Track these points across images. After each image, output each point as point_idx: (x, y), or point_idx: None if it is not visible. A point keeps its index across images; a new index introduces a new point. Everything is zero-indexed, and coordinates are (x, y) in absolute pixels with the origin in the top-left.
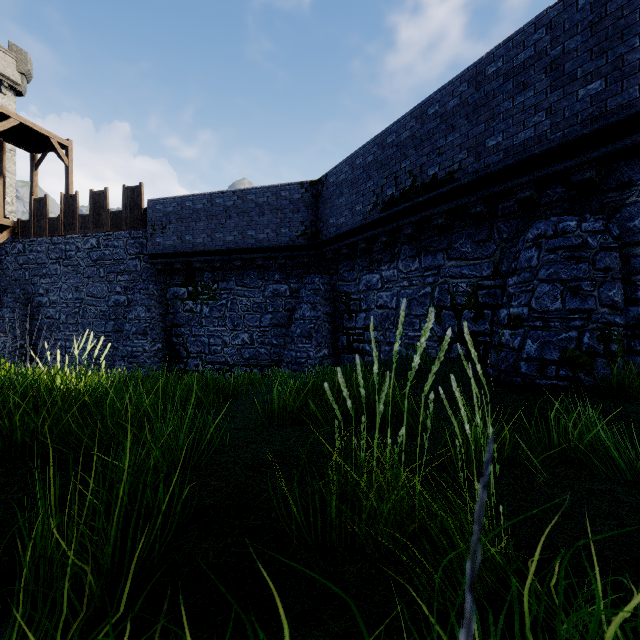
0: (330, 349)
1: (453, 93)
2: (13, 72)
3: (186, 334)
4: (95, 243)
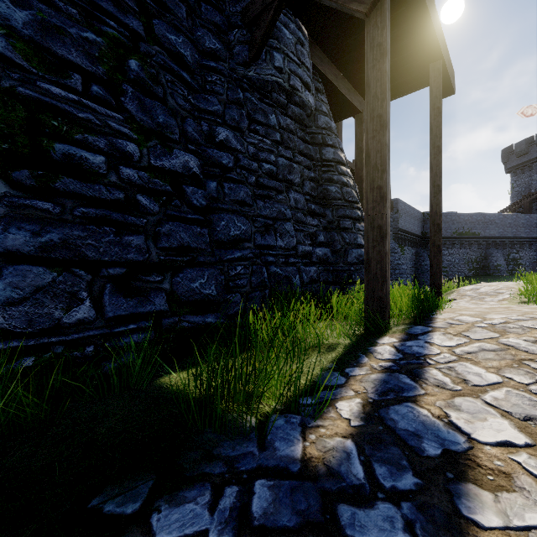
0: None
1: (478, 217)
2: None
3: None
4: None
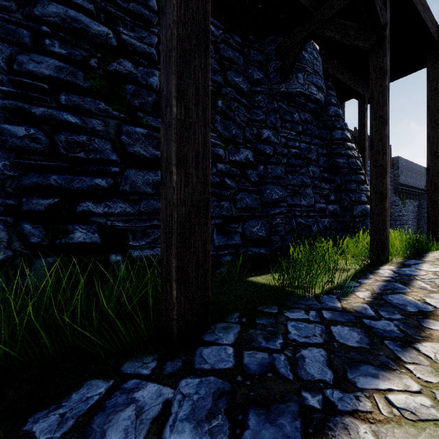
0: None
1: None
2: None
3: None
4: None
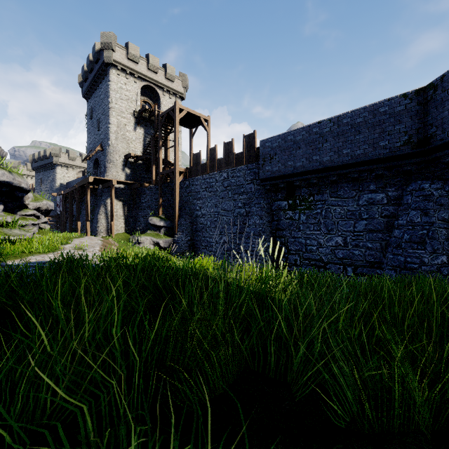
0: (448, 256)
1: None
2: (180, 88)
3: (287, 236)
4: (226, 176)
